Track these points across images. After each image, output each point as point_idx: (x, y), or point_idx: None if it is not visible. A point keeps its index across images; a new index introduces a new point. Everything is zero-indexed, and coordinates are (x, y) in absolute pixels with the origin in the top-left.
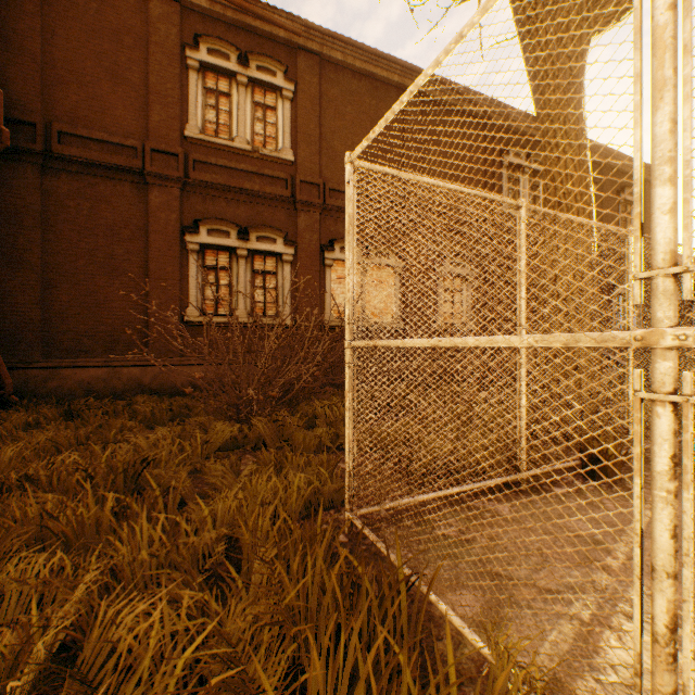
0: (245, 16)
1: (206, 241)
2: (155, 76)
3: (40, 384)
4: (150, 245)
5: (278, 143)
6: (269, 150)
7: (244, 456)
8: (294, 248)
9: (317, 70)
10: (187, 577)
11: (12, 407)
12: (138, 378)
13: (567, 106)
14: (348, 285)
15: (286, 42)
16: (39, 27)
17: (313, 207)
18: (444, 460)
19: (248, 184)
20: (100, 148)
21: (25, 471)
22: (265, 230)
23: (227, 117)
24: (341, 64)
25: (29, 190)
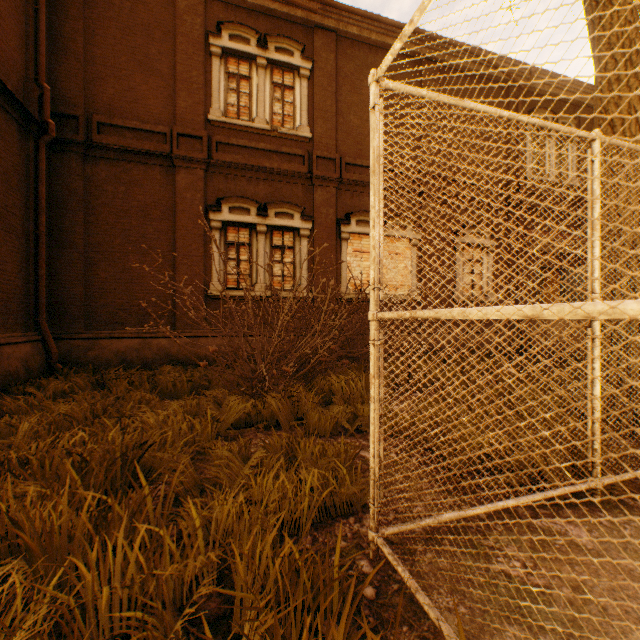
0: (264, 0)
1: (228, 219)
2: (182, 65)
3: (82, 354)
4: (177, 224)
5: (295, 121)
6: (287, 128)
7: (256, 435)
8: (311, 222)
9: (333, 46)
10: (155, 634)
11: (55, 375)
12: (166, 348)
13: (634, 29)
14: (372, 239)
15: (303, 22)
16: (81, 29)
17: (329, 182)
18: (495, 464)
19: (266, 162)
20: (133, 135)
21: (26, 451)
22: (283, 206)
23: (247, 100)
24: (357, 39)
25: (73, 177)
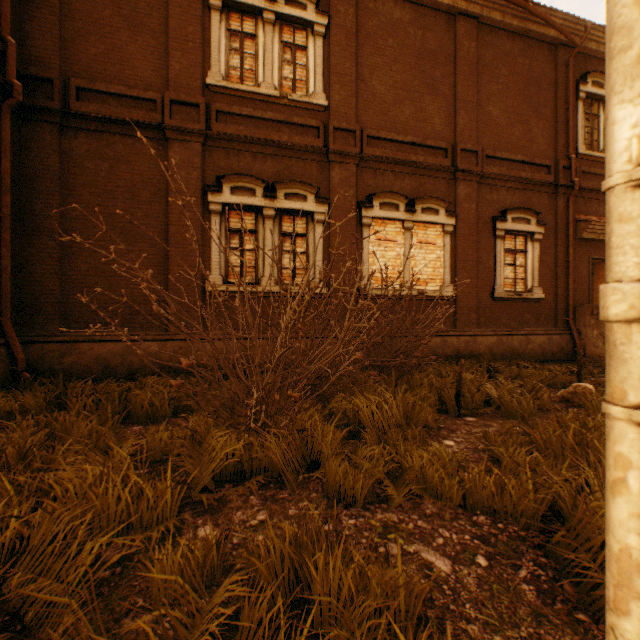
0: None
1: (229, 201)
2: (175, 20)
3: (56, 360)
4: (170, 207)
5: (309, 87)
6: (299, 95)
7: (247, 500)
8: (327, 206)
9: None
10: None
11: (14, 387)
12: (156, 354)
13: None
14: None
15: None
16: None
17: (348, 158)
18: None
19: (275, 134)
20: (119, 103)
21: None
22: (294, 186)
23: (253, 62)
24: None
25: (47, 152)
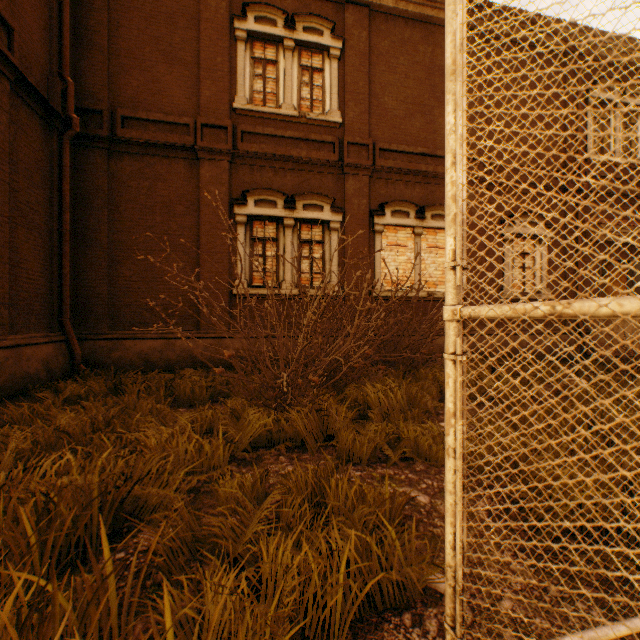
0: None
1: (254, 212)
2: (206, 52)
3: (106, 355)
4: (201, 220)
5: (325, 106)
6: (316, 114)
7: (278, 459)
8: (342, 214)
9: (366, 22)
10: None
11: (76, 377)
12: (190, 350)
13: None
14: (451, 185)
15: None
16: (106, 21)
17: (361, 170)
18: None
19: (294, 151)
20: (157, 128)
21: None
22: (311, 198)
23: (274, 86)
24: (392, 12)
25: (98, 174)
